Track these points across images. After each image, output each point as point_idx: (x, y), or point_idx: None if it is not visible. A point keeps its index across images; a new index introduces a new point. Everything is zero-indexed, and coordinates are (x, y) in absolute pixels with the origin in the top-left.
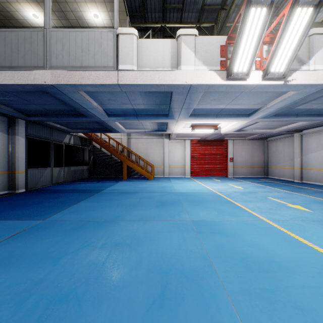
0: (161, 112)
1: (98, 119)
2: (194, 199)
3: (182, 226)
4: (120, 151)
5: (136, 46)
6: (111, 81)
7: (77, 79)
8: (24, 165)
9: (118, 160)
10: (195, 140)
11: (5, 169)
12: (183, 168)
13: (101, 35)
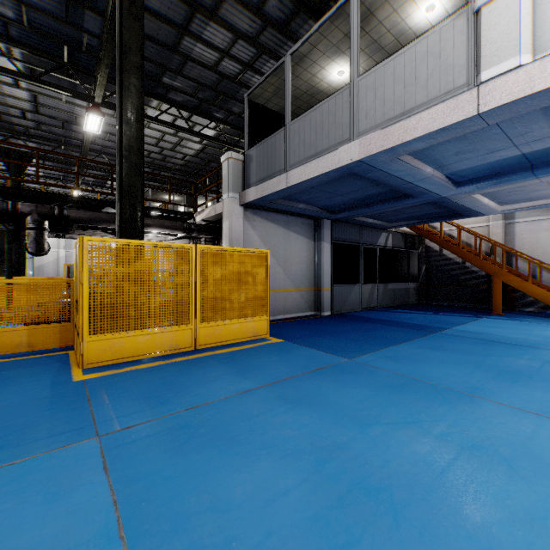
0: None
1: (435, 197)
2: None
3: None
4: (484, 253)
5: (528, 7)
6: (461, 115)
7: (397, 138)
8: (329, 280)
9: (481, 273)
10: None
11: (311, 284)
12: None
13: (439, 36)
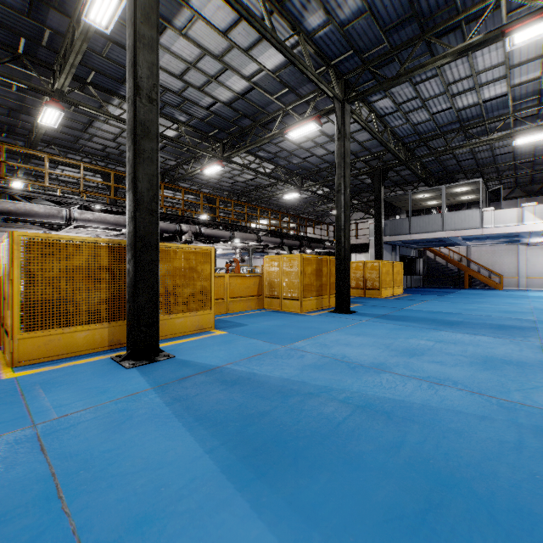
0: (511, 235)
1: (453, 242)
2: (541, 298)
3: (522, 301)
4: (457, 260)
5: (493, 215)
6: (478, 234)
7: (459, 234)
8: None
9: (455, 270)
10: None
11: None
12: None
13: (472, 212)
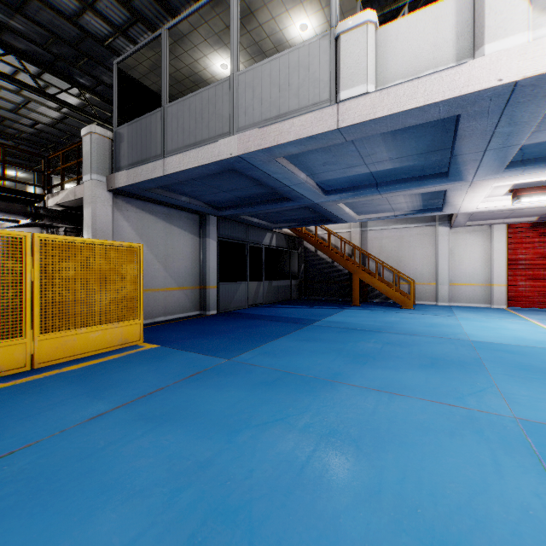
0: (431, 169)
1: (309, 203)
2: (520, 363)
3: (489, 429)
4: (347, 254)
5: (373, 45)
6: (325, 127)
7: (273, 139)
8: (215, 278)
9: (345, 271)
10: (519, 224)
11: (196, 282)
12: (486, 288)
13: (308, 50)
